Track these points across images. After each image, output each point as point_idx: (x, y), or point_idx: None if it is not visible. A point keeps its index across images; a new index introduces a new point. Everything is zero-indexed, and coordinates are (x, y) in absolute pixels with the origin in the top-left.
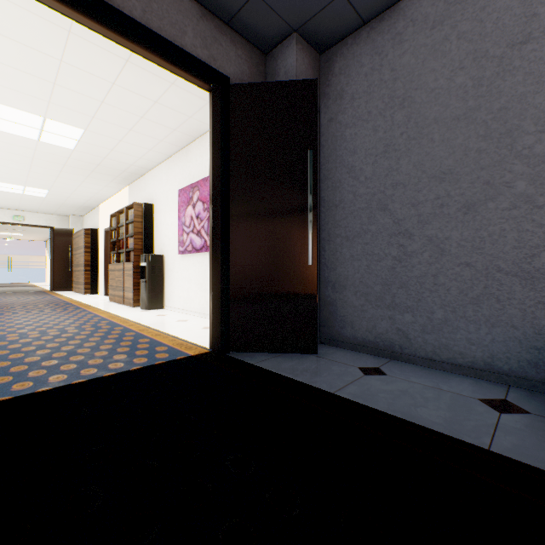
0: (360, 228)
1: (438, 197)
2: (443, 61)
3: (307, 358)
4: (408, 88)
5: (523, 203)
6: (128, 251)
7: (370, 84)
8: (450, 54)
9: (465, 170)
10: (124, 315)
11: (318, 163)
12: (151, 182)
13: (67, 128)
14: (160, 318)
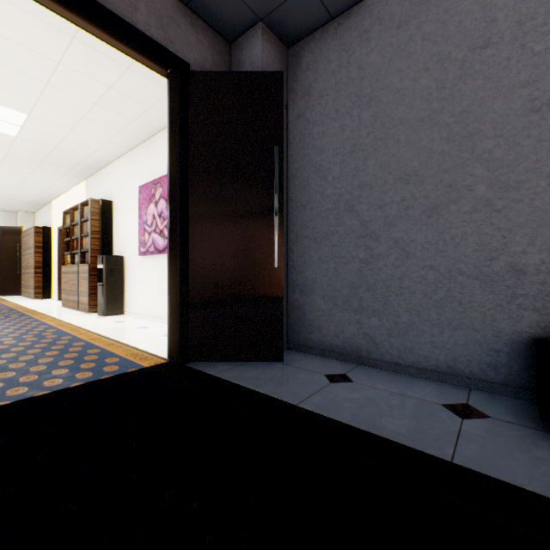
0: (328, 230)
1: (404, 199)
2: (408, 62)
3: (273, 366)
4: (375, 88)
5: (483, 207)
6: (83, 252)
7: (337, 82)
8: (415, 55)
9: (429, 173)
10: (77, 322)
11: (286, 161)
12: (110, 177)
13: (6, 111)
14: (118, 324)
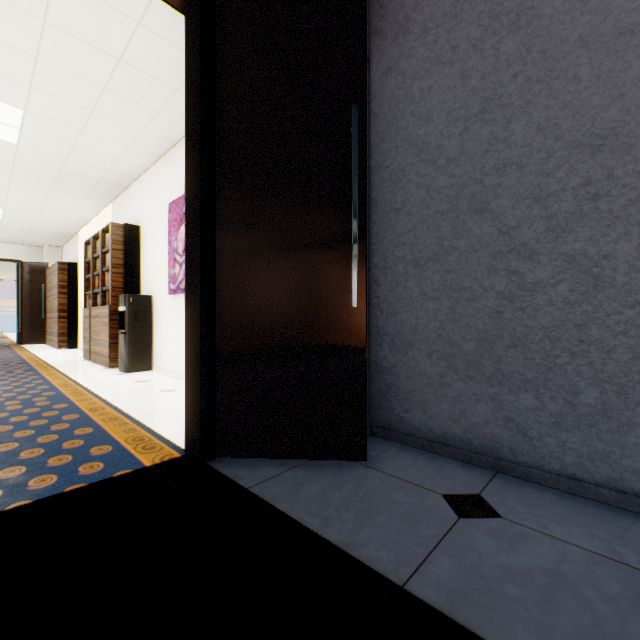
0: (438, 245)
1: (589, 181)
2: None
3: (349, 472)
4: None
5: None
6: (105, 291)
7: (455, 0)
8: None
9: None
10: (88, 381)
11: (368, 142)
12: (137, 196)
13: None
14: (137, 385)
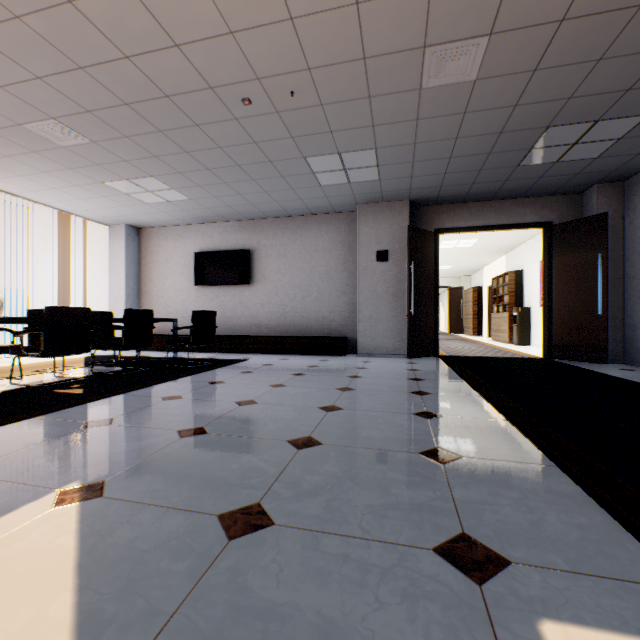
0: None
1: None
2: None
3: (595, 364)
4: None
5: None
6: (504, 305)
7: None
8: None
9: None
10: (501, 346)
11: (622, 250)
12: (521, 253)
13: (469, 240)
14: (523, 348)
